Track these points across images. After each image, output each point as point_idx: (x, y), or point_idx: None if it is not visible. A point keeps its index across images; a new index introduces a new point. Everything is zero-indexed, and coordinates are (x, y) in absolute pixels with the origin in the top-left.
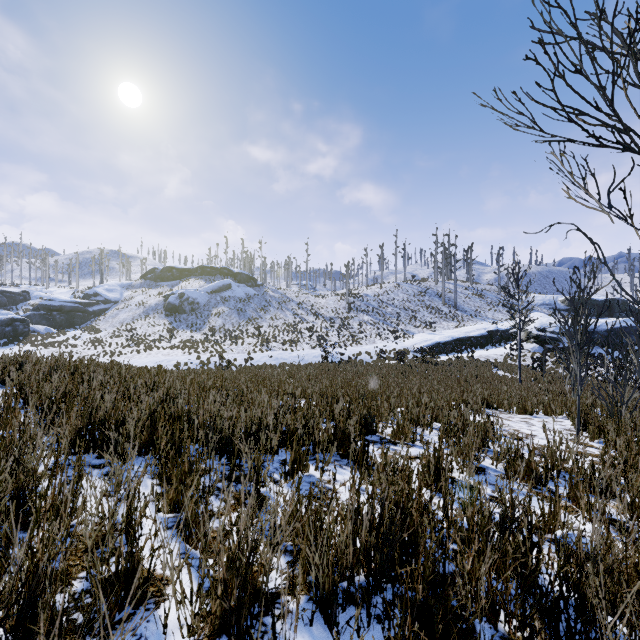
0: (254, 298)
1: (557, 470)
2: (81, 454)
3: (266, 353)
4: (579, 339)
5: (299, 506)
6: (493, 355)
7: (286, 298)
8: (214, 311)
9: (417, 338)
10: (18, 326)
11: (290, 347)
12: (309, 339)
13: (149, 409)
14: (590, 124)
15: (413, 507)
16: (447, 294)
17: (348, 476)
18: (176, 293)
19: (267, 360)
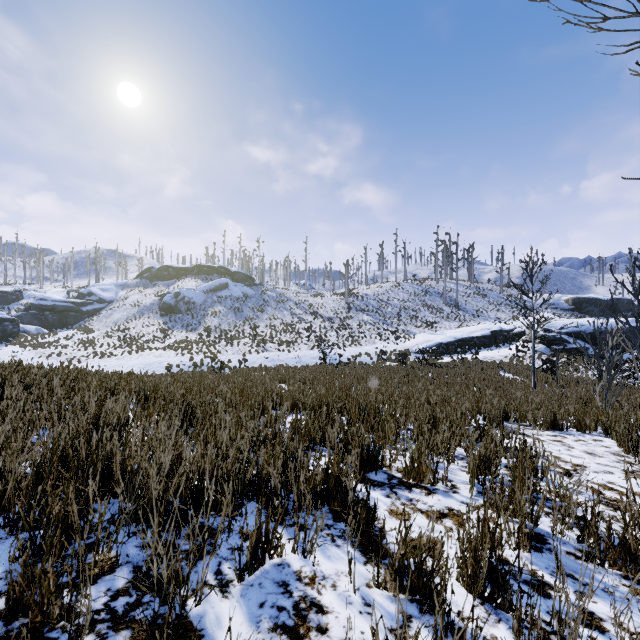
0: (251, 297)
1: None
2: None
3: (262, 354)
4: None
5: None
6: (498, 356)
7: (284, 298)
8: (210, 311)
9: (418, 338)
10: (7, 326)
11: (287, 348)
12: (307, 339)
13: (51, 449)
14: None
15: None
16: (448, 293)
17: (344, 565)
18: (172, 292)
19: (263, 361)
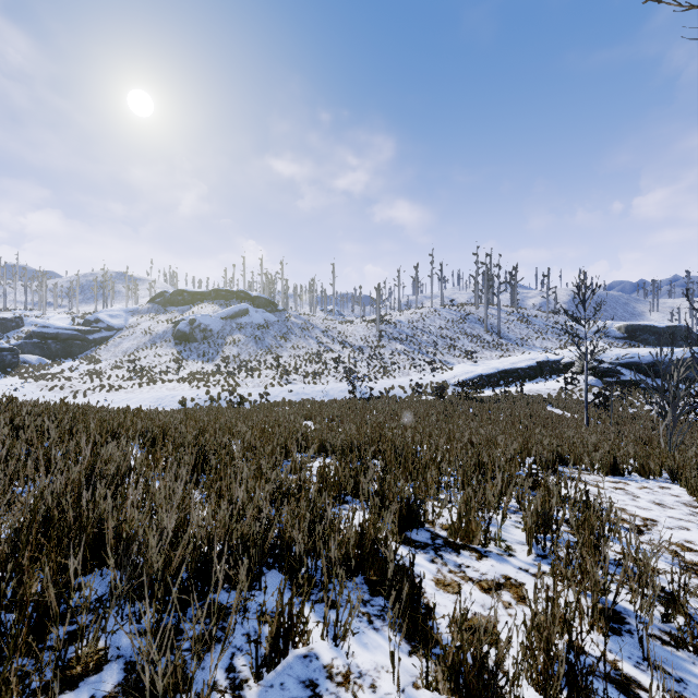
0: (274, 325)
1: None
2: None
3: (285, 387)
4: None
5: None
6: (545, 389)
7: (310, 325)
8: (229, 339)
9: (457, 370)
10: (6, 356)
11: (313, 380)
12: (335, 371)
13: (32, 510)
14: None
15: None
16: (489, 320)
17: (384, 656)
18: (186, 319)
19: (286, 395)
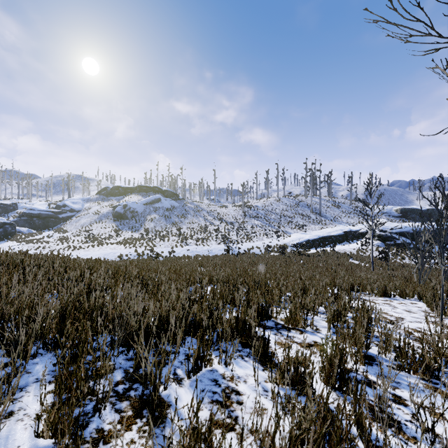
0: (177, 208)
1: (445, 361)
2: None
3: (185, 247)
4: (443, 238)
5: None
6: (348, 249)
7: (199, 208)
8: (148, 217)
9: (293, 236)
10: (7, 228)
11: (202, 243)
12: (216, 237)
13: (65, 303)
14: None
15: None
16: (314, 205)
17: (250, 371)
18: (121, 204)
19: (185, 252)
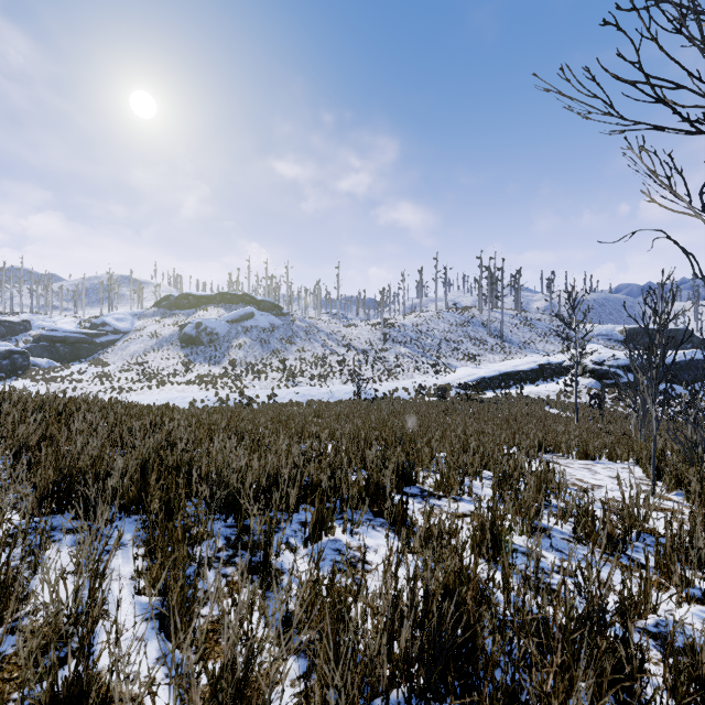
0: (279, 328)
1: (636, 532)
2: (54, 514)
3: (292, 389)
4: (655, 373)
5: (315, 600)
6: (545, 391)
7: (315, 328)
8: (235, 342)
9: (460, 372)
10: (17, 359)
11: (319, 382)
12: (340, 373)
13: (142, 457)
14: (683, 106)
15: (468, 593)
16: (493, 324)
17: (383, 541)
18: (193, 322)
19: (293, 397)
